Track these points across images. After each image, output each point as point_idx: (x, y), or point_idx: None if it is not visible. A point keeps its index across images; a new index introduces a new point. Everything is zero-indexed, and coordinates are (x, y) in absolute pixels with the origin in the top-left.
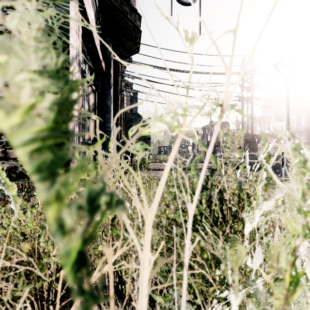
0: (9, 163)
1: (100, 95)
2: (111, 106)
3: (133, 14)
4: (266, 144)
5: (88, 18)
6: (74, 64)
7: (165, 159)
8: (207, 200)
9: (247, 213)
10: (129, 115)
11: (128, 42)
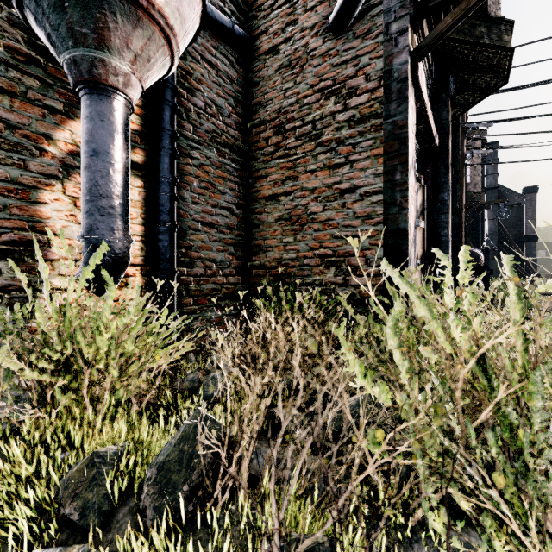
0: (349, 290)
1: (431, 187)
2: (449, 201)
3: (495, 30)
4: None
5: (423, 99)
6: (411, 173)
7: None
8: None
9: None
10: (476, 197)
11: (482, 78)
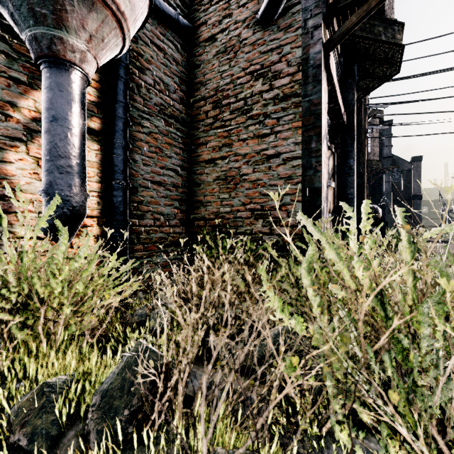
0: (274, 238)
1: (340, 155)
2: (354, 166)
3: (389, 29)
4: None
5: (334, 83)
6: (324, 142)
7: None
8: None
9: None
10: (375, 164)
11: (380, 68)
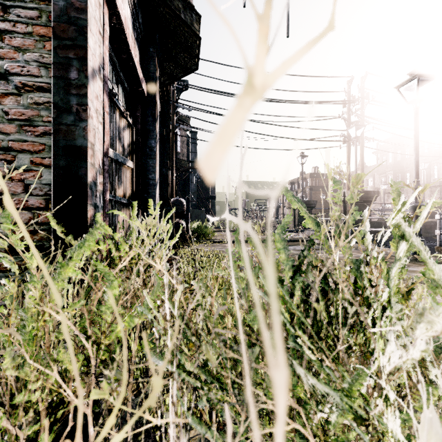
0: None
1: (141, 131)
2: (157, 149)
3: (189, 13)
4: (401, 198)
5: (119, 13)
6: (96, 80)
7: (237, 226)
8: (302, 292)
9: (371, 314)
10: (184, 163)
11: (182, 55)
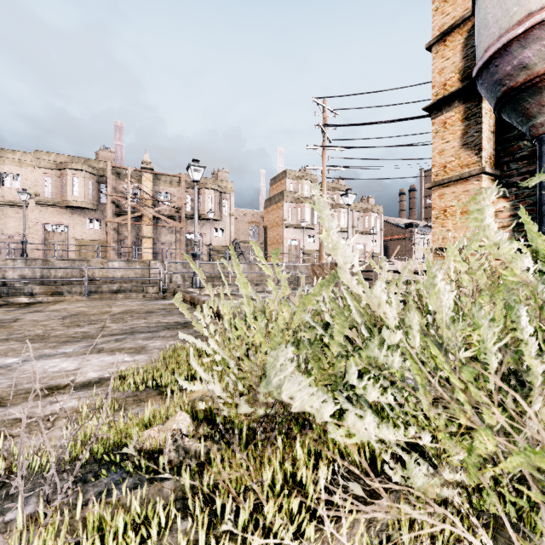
0: None
1: None
2: None
3: None
4: None
5: None
6: None
7: None
8: None
9: None
10: None
11: None
